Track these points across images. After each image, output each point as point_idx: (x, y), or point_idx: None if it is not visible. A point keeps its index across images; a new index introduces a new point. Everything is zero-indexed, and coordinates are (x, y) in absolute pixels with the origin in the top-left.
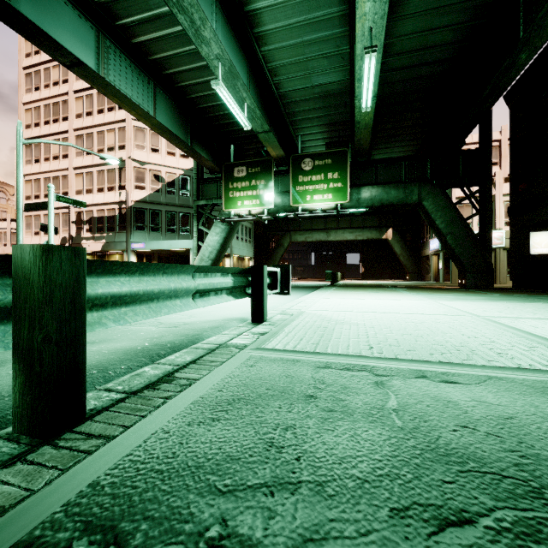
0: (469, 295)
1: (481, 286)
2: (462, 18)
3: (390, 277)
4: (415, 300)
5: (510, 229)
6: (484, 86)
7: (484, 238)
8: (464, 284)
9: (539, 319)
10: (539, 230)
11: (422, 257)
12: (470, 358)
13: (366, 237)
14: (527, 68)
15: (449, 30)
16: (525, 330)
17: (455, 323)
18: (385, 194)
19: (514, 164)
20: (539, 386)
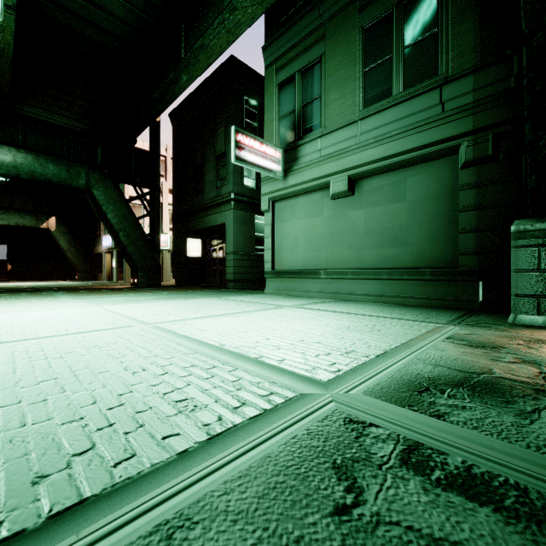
0: (141, 295)
1: (152, 284)
2: (134, 0)
3: (53, 277)
4: (74, 307)
5: (174, 234)
6: (154, 90)
7: (154, 239)
8: (137, 283)
9: (202, 319)
10: (193, 237)
11: (95, 254)
12: (131, 447)
13: (14, 223)
14: (186, 99)
15: (120, 2)
16: (196, 338)
17: (119, 343)
18: (40, 166)
19: (176, 177)
20: (254, 500)
